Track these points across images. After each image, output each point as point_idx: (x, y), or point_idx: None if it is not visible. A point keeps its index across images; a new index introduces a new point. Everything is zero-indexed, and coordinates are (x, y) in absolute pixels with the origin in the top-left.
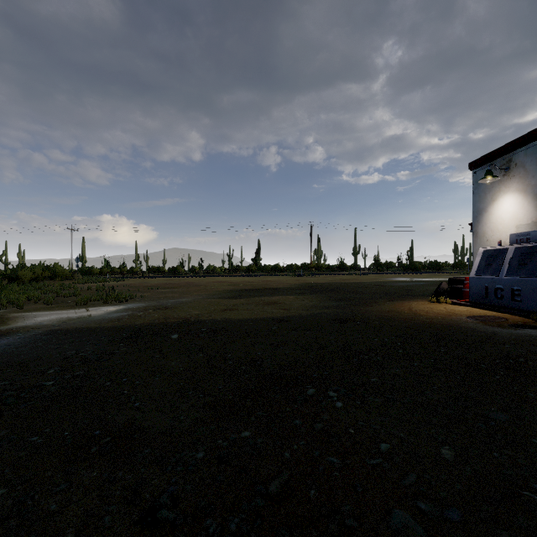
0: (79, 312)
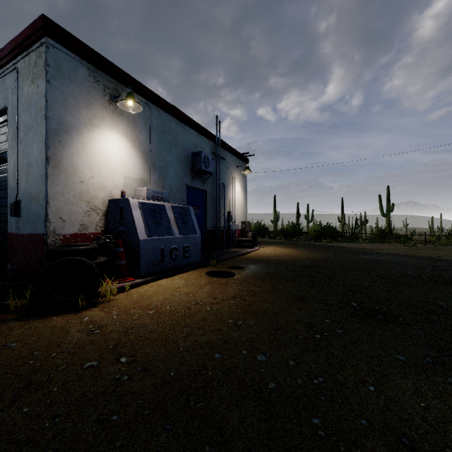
0: None
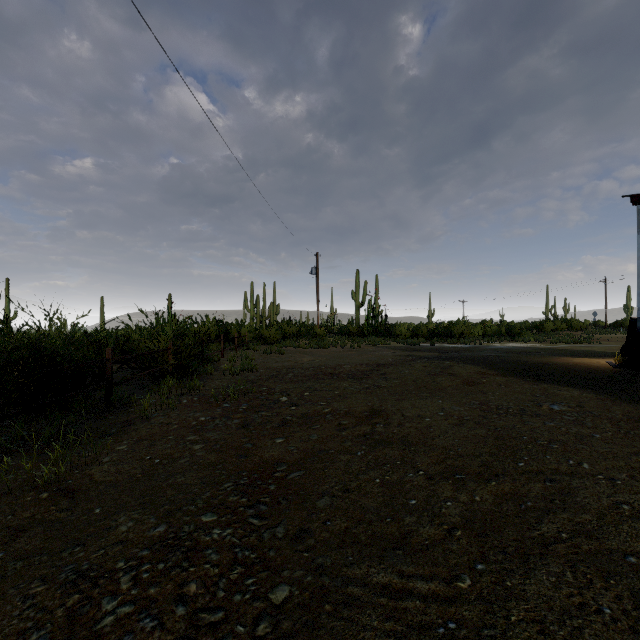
0: (544, 345)
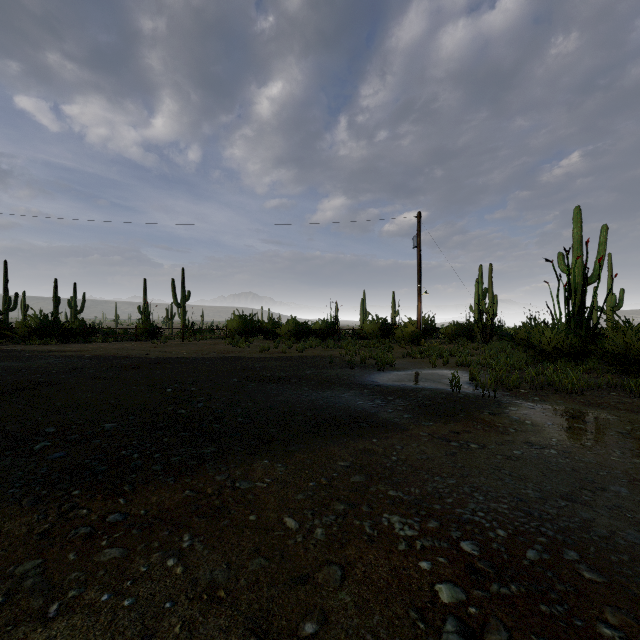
0: None
